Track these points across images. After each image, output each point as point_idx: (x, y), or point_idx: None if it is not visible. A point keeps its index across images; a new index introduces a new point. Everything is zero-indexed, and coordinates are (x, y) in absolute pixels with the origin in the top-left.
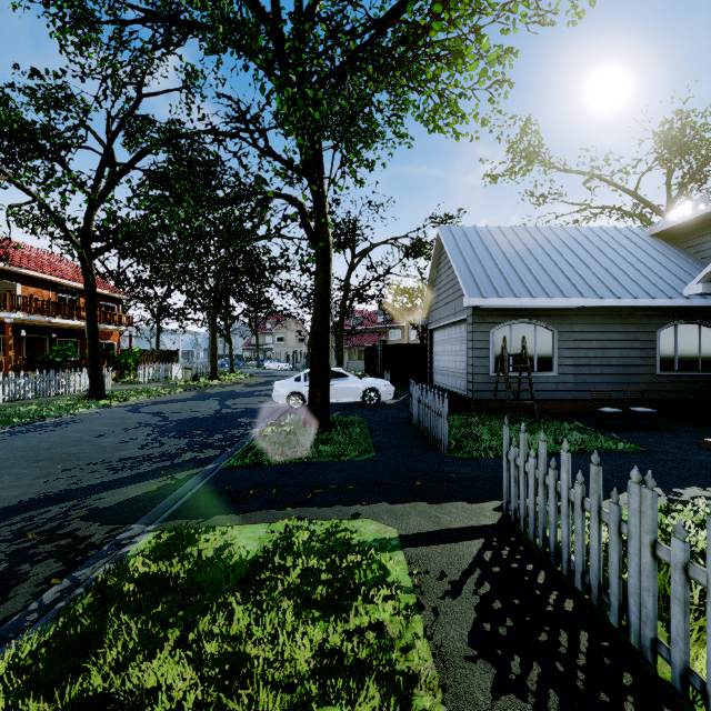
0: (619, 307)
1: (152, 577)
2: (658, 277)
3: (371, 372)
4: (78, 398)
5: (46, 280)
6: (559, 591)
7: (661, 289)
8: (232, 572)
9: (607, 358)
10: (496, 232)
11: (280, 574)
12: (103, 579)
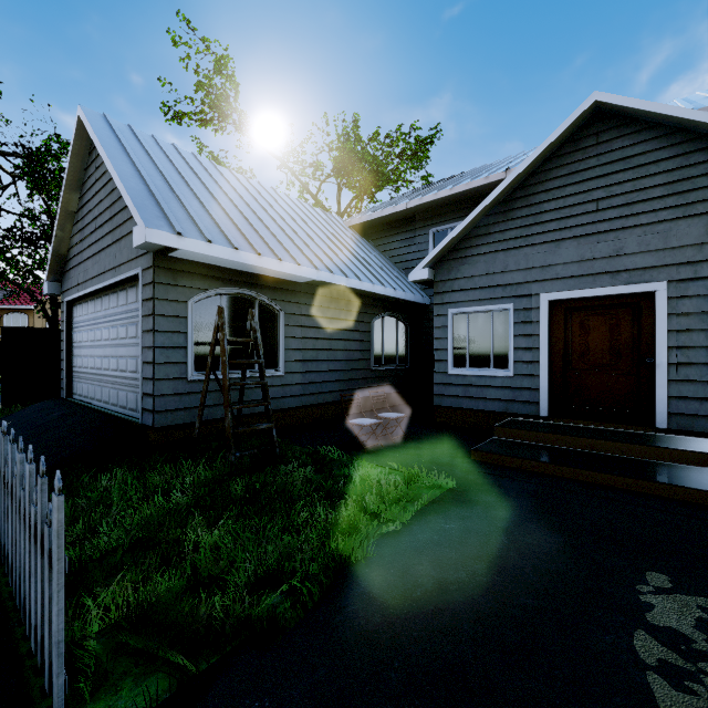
0: (344, 289)
1: None
2: (369, 264)
3: None
4: None
5: None
6: None
7: (376, 276)
8: None
9: (333, 351)
10: (189, 158)
11: None
12: None
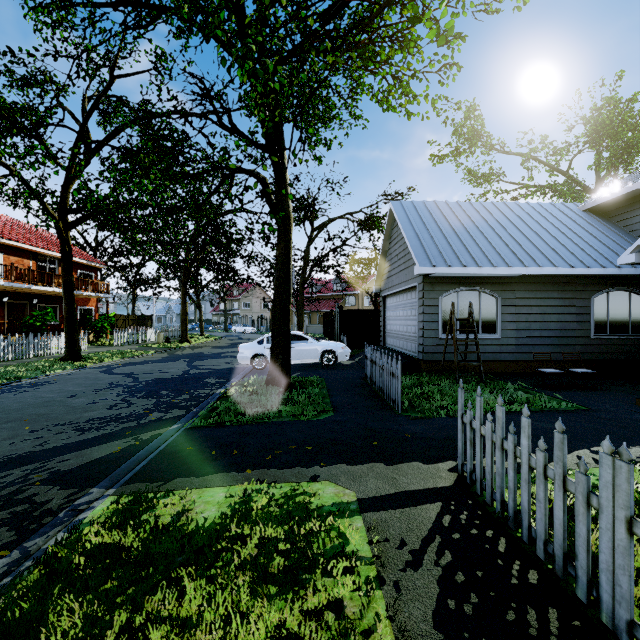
0: (557, 275)
1: (104, 548)
2: (591, 248)
3: (329, 335)
4: (55, 360)
5: (27, 250)
6: (521, 560)
7: (595, 259)
8: (188, 542)
9: (545, 322)
10: (443, 207)
11: (237, 544)
12: (52, 552)
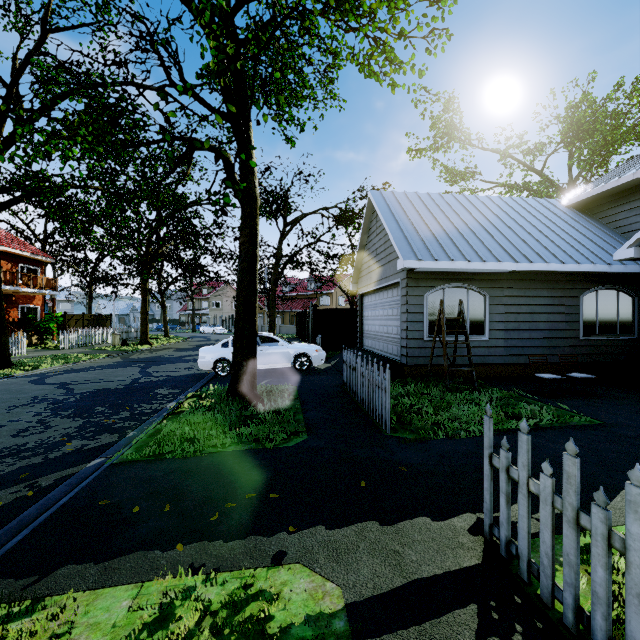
0: (546, 272)
1: None
2: (579, 244)
3: (302, 336)
4: None
5: None
6: None
7: (585, 255)
8: None
9: (535, 322)
10: (425, 198)
11: None
12: None
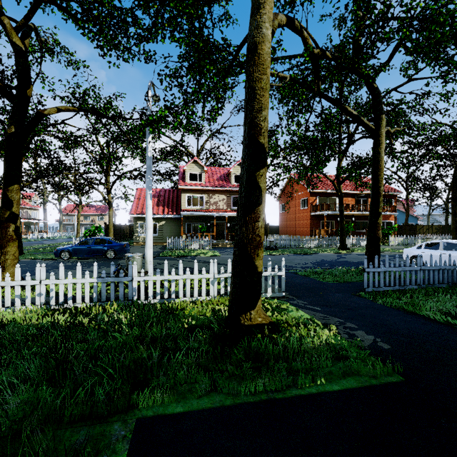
0: None
1: None
2: None
3: None
4: (335, 248)
5: (349, 193)
6: None
7: None
8: None
9: None
10: None
11: None
12: None
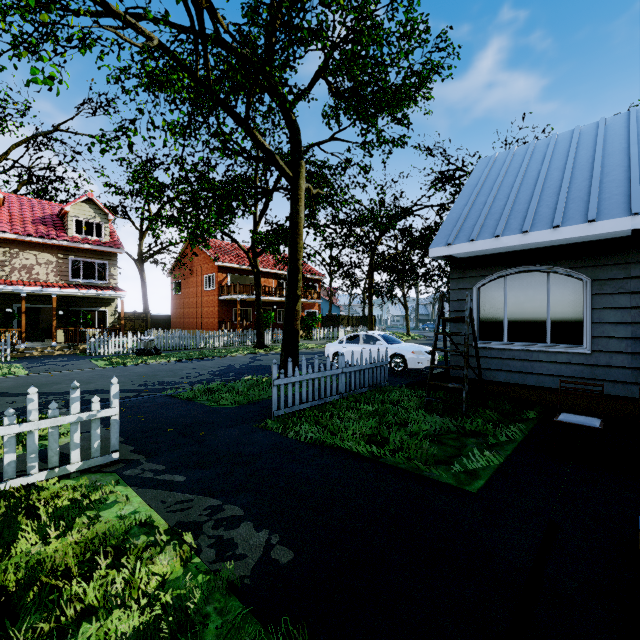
0: None
1: None
2: None
3: None
4: (251, 347)
5: (270, 273)
6: None
7: None
8: None
9: None
10: (560, 140)
11: None
12: None
